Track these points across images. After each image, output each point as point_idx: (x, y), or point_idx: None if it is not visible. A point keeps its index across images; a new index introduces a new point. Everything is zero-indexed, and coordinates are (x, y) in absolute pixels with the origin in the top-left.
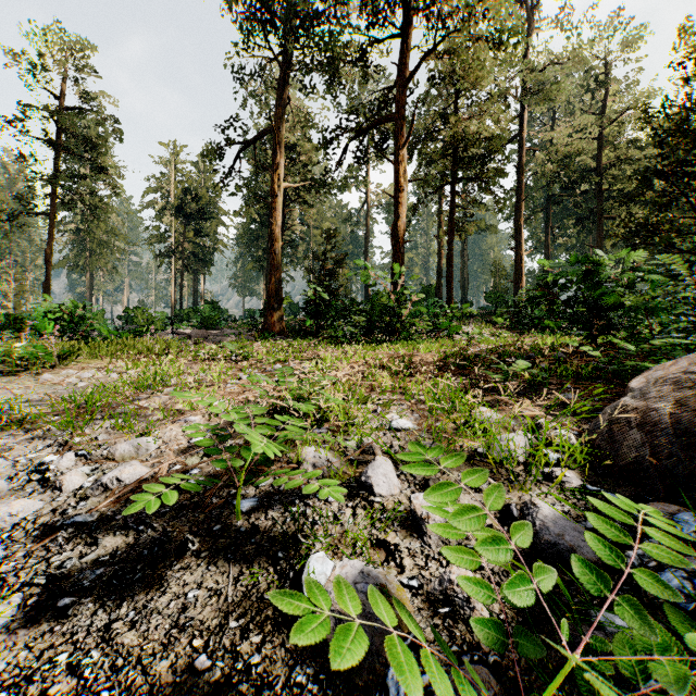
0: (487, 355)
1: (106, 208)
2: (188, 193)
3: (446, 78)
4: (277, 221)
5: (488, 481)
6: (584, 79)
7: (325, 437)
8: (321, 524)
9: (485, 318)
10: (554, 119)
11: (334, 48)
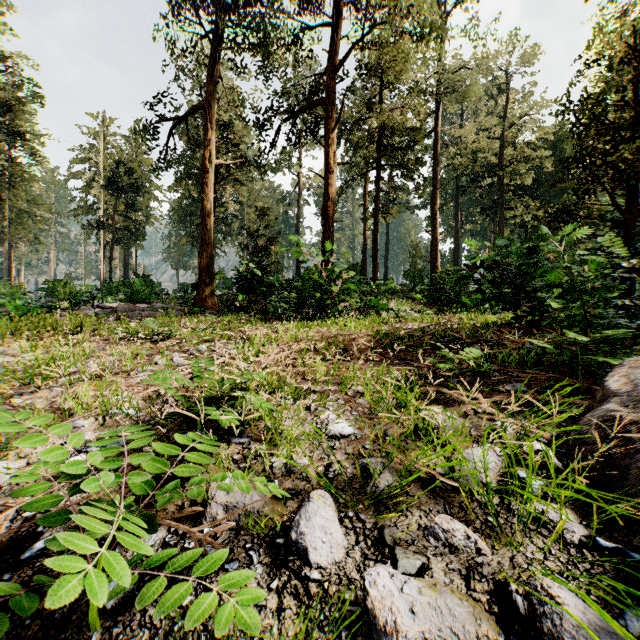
0: (421, 335)
1: (24, 175)
2: (118, 165)
3: (372, 70)
4: (209, 196)
5: (466, 533)
6: (488, 86)
7: (238, 484)
8: (227, 636)
9: (405, 294)
10: (462, 119)
11: (265, 29)
